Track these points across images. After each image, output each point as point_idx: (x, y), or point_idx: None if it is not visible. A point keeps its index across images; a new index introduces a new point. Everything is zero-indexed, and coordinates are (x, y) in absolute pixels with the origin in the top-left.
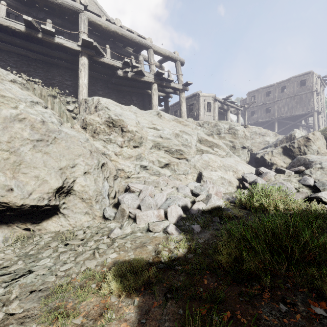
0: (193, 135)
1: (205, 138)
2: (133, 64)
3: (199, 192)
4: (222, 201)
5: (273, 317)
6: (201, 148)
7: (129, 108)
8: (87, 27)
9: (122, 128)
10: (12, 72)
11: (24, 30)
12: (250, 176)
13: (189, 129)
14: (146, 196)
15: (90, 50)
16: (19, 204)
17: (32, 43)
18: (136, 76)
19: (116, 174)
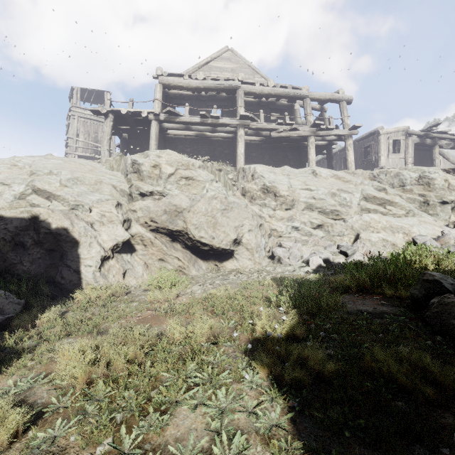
0: (355, 193)
1: (372, 194)
2: (287, 122)
3: (344, 250)
4: (365, 258)
5: (348, 297)
6: (367, 207)
7: (281, 170)
8: (243, 100)
9: (275, 193)
10: (187, 152)
11: (199, 121)
12: (422, 238)
13: (351, 186)
14: (294, 249)
15: (246, 121)
16: (217, 246)
17: (202, 126)
18: (289, 133)
19: (270, 233)
